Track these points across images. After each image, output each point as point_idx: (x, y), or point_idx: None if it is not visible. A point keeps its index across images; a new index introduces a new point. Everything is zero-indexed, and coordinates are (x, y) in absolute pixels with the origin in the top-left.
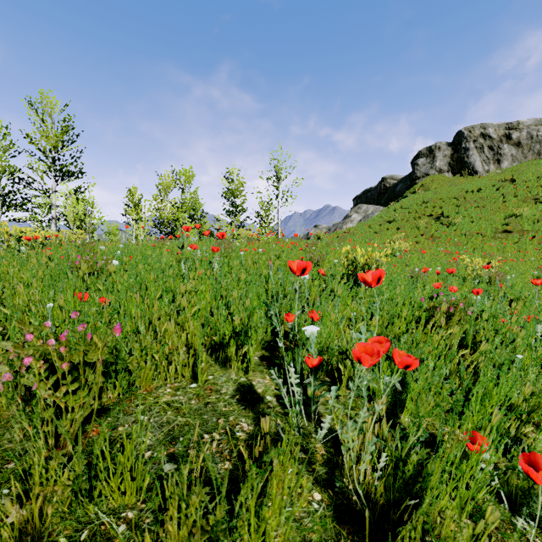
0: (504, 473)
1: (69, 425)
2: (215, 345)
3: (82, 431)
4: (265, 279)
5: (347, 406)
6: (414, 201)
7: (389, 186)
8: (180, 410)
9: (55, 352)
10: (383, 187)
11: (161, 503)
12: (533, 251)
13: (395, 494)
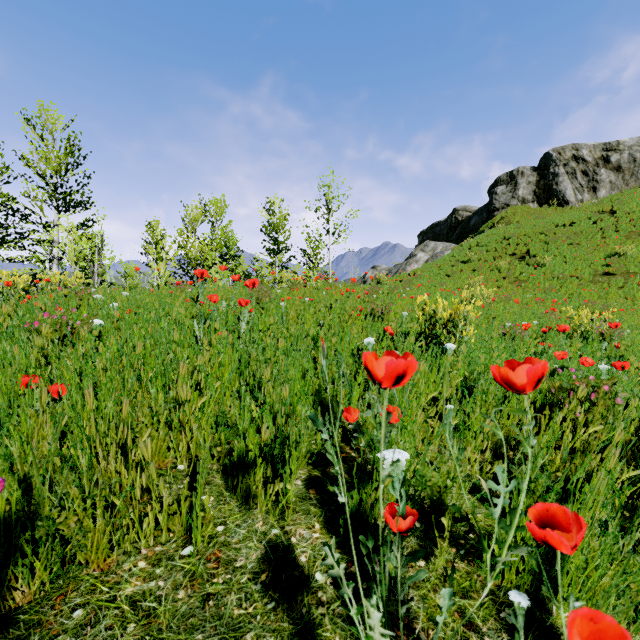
0: None
1: None
2: (232, 464)
3: None
4: (313, 342)
5: (456, 587)
6: (493, 237)
7: (461, 220)
8: (154, 619)
9: None
10: (454, 221)
11: None
12: None
13: None
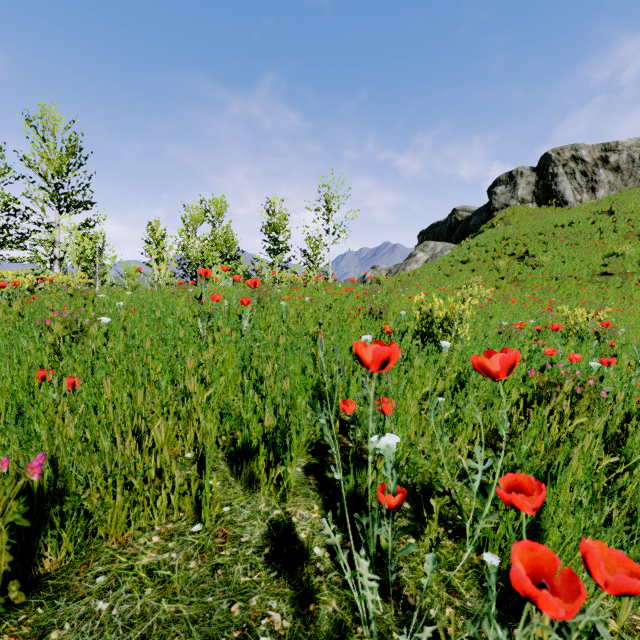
0: None
1: None
2: (236, 451)
3: None
4: (313, 340)
5: (443, 561)
6: (492, 237)
7: (461, 220)
8: (169, 584)
9: None
10: (453, 221)
11: None
12: None
13: None
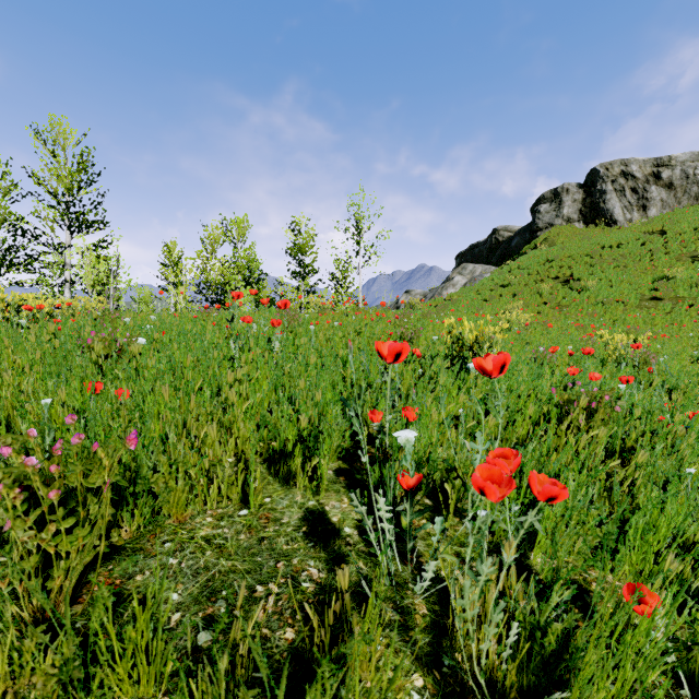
0: (689, 651)
1: (64, 576)
2: (274, 454)
3: (84, 582)
4: (342, 363)
5: (456, 540)
6: (535, 259)
7: (502, 240)
8: (224, 549)
9: (38, 476)
10: (494, 241)
11: (191, 695)
12: (690, 325)
13: (529, 679)
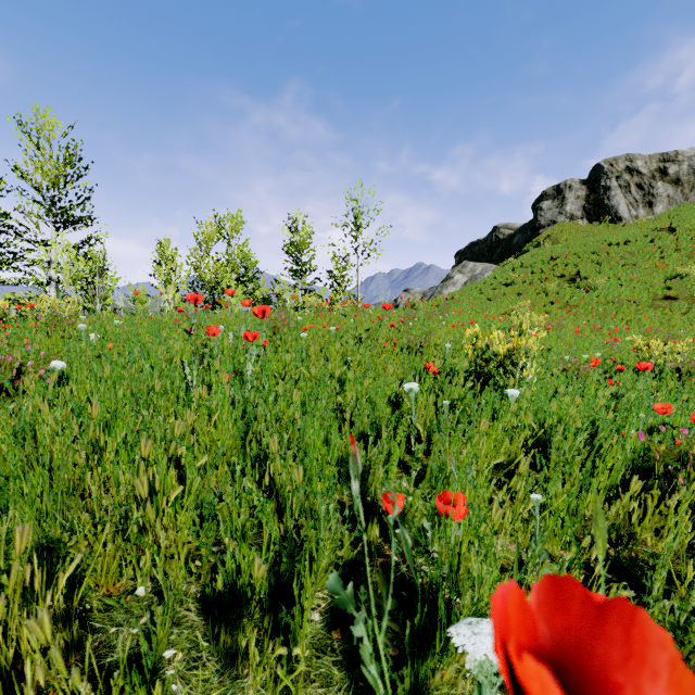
0: None
1: None
2: (212, 597)
3: None
4: (339, 384)
5: None
6: (539, 257)
7: (502, 238)
8: None
9: None
10: (495, 239)
11: None
12: None
13: None
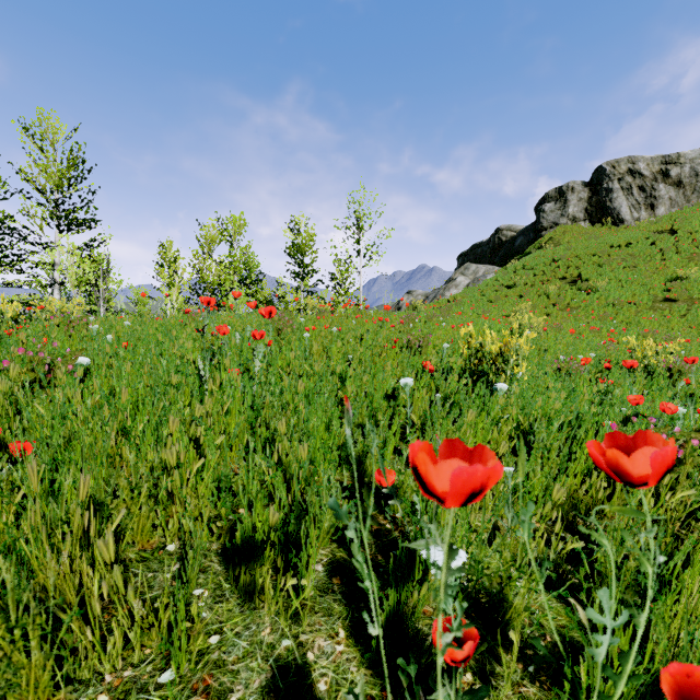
0: None
1: None
2: (233, 547)
3: None
4: (340, 380)
5: None
6: (541, 259)
7: (505, 240)
8: None
9: None
10: (497, 241)
11: None
12: None
13: None
